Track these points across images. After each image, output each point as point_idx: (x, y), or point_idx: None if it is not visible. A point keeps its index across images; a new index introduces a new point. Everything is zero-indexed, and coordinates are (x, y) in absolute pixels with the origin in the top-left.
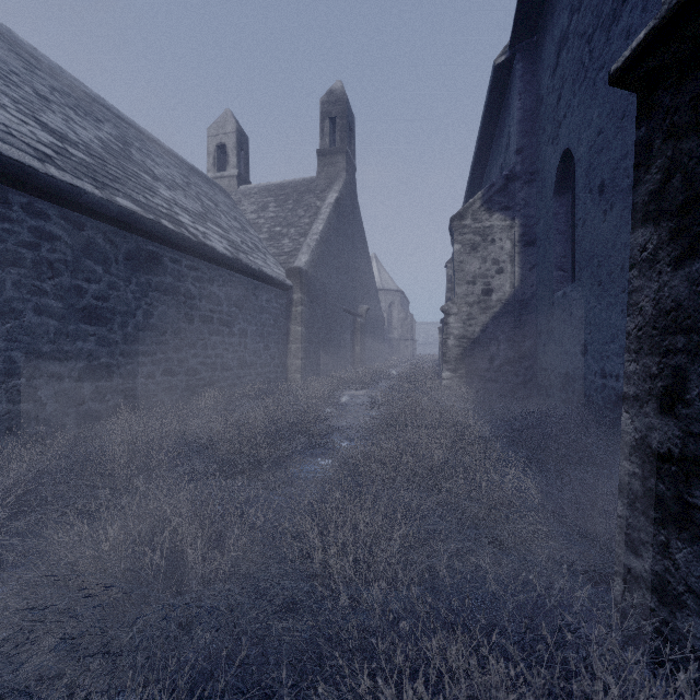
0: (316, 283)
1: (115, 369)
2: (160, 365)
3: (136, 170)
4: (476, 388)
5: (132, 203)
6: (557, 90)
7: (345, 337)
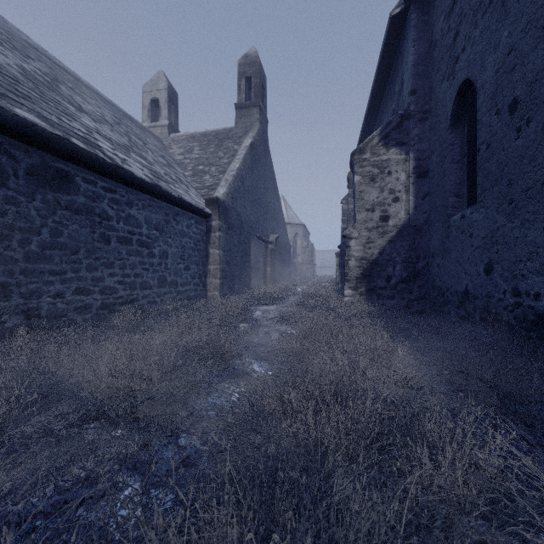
0: (233, 213)
1: (14, 288)
2: (71, 284)
3: (58, 98)
4: (374, 304)
5: (37, 118)
6: (453, 28)
7: (258, 260)
